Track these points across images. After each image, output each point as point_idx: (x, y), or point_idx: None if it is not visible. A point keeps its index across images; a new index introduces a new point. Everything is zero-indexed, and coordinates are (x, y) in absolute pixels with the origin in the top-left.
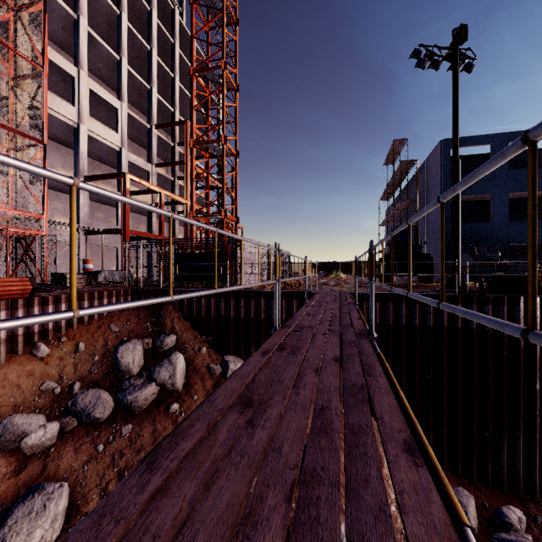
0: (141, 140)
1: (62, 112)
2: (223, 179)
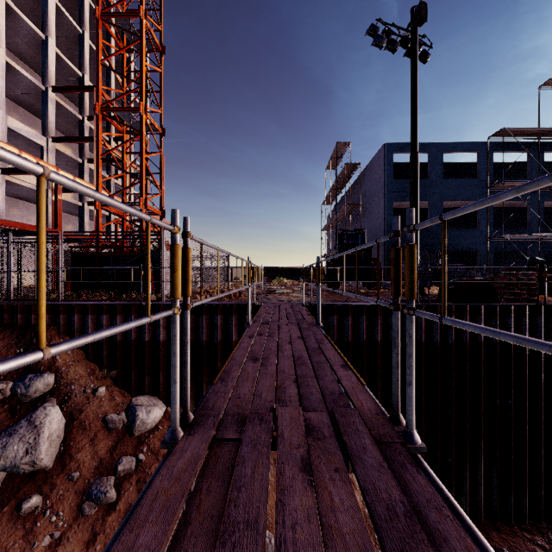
0: (32, 105)
1: None
2: (141, 158)
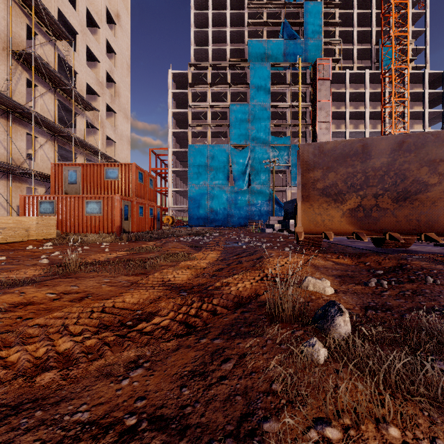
0: None
1: None
2: None
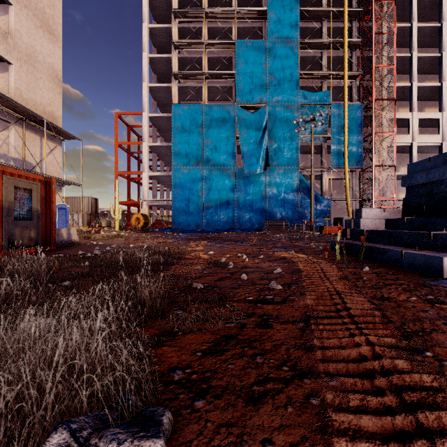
0: None
1: (402, 141)
2: None
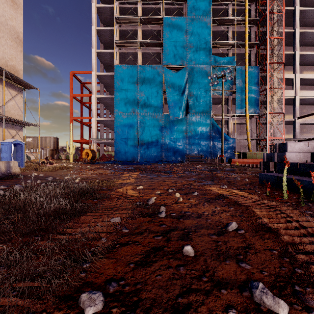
0: None
1: (288, 95)
2: None
